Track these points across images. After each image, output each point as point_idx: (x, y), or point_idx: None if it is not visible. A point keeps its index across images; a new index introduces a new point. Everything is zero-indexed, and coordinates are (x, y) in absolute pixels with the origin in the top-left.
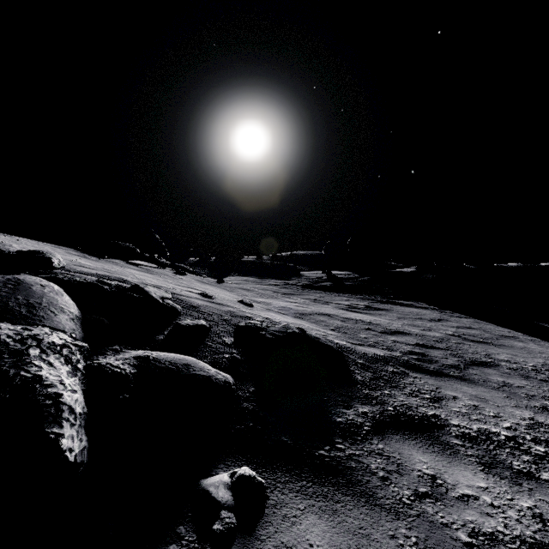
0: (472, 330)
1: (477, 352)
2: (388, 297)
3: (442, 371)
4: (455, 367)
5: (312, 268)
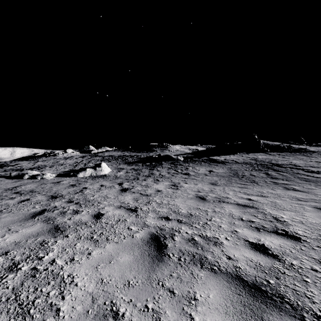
0: None
1: None
2: None
3: None
4: None
5: None
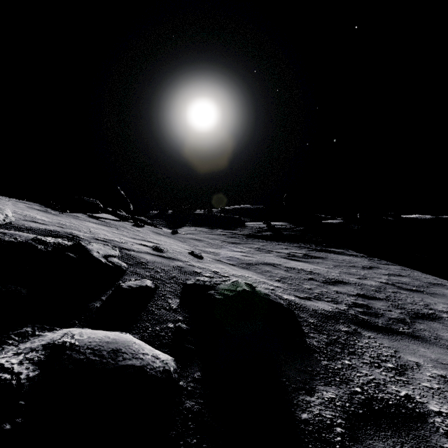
0: (402, 278)
1: (416, 303)
2: (321, 245)
3: (391, 327)
4: (402, 321)
5: (254, 220)
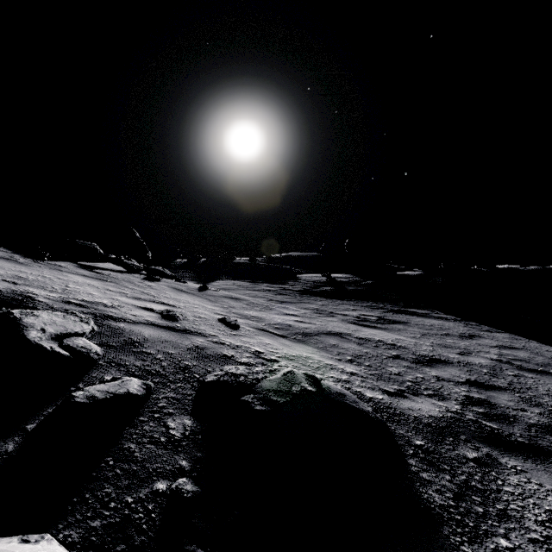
0: (518, 352)
1: None
2: (398, 304)
3: (538, 444)
4: (550, 430)
5: (309, 271)
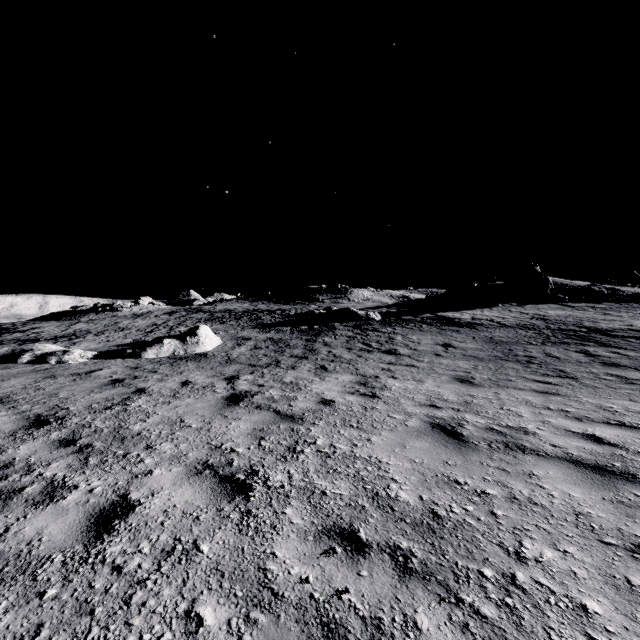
0: None
1: None
2: None
3: None
4: None
5: None
